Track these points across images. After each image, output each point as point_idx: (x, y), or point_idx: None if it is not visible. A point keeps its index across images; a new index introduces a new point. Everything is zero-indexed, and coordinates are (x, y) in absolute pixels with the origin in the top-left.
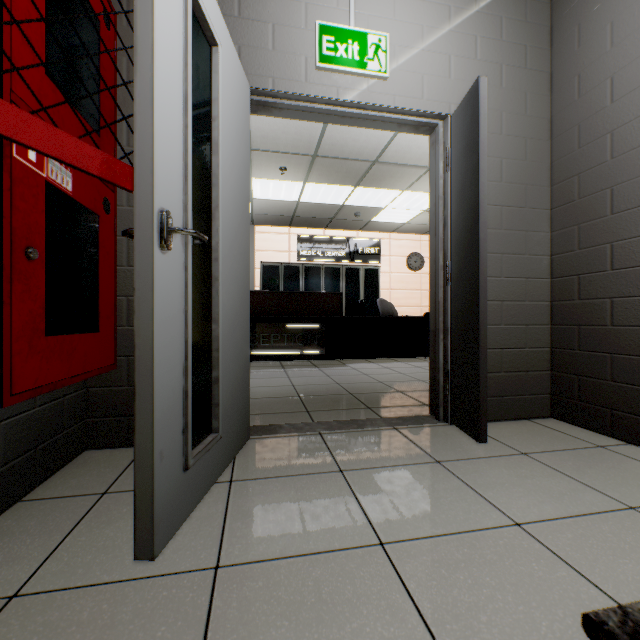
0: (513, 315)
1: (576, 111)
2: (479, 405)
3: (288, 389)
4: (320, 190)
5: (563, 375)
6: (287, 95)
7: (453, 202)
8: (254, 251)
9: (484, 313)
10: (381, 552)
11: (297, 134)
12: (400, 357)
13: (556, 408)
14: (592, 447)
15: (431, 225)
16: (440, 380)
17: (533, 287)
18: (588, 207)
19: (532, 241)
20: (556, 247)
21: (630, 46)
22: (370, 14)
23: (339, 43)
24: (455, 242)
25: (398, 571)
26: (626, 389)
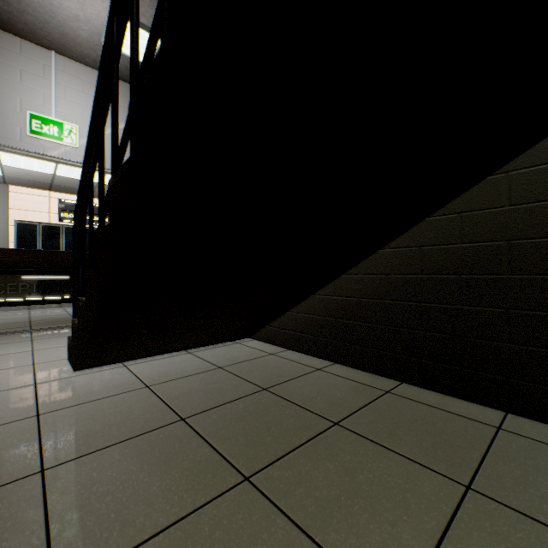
0: None
1: None
2: None
3: (24, 319)
4: (74, 170)
5: None
6: (7, 146)
7: None
8: (8, 209)
9: None
10: (31, 351)
11: None
12: None
13: None
14: None
15: None
16: None
17: None
18: None
19: None
20: None
21: None
22: (67, 112)
23: (45, 125)
24: None
25: (34, 353)
26: None
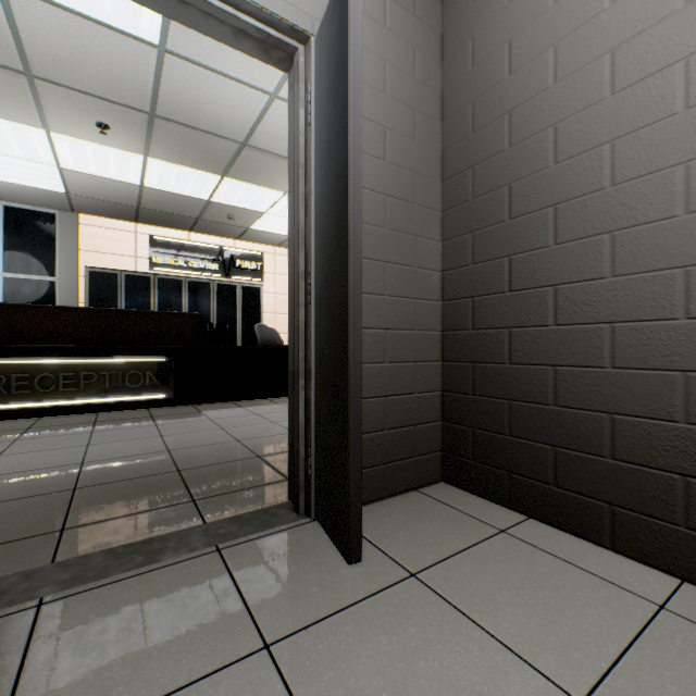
0: (400, 349)
1: (470, 84)
2: (349, 501)
3: (65, 473)
4: (172, 173)
5: (456, 427)
6: None
7: (317, 172)
8: (77, 250)
9: (357, 348)
10: None
11: (114, 68)
12: (280, 396)
13: (448, 469)
14: (494, 535)
15: (290, 210)
16: (300, 451)
17: (423, 311)
18: (484, 209)
19: (422, 250)
20: (448, 260)
21: (531, 1)
22: None
23: None
24: (320, 234)
25: None
26: (527, 446)
